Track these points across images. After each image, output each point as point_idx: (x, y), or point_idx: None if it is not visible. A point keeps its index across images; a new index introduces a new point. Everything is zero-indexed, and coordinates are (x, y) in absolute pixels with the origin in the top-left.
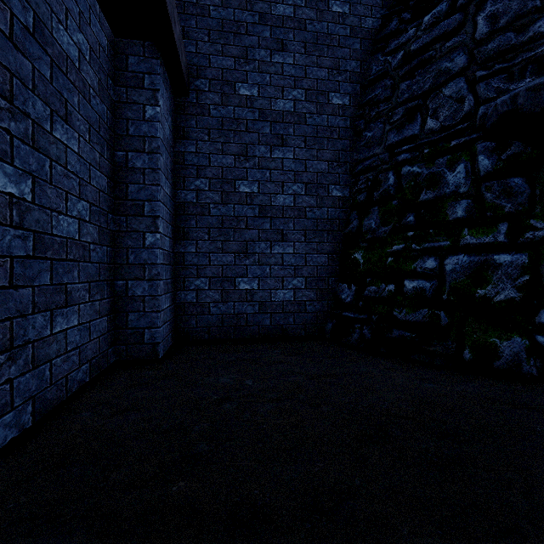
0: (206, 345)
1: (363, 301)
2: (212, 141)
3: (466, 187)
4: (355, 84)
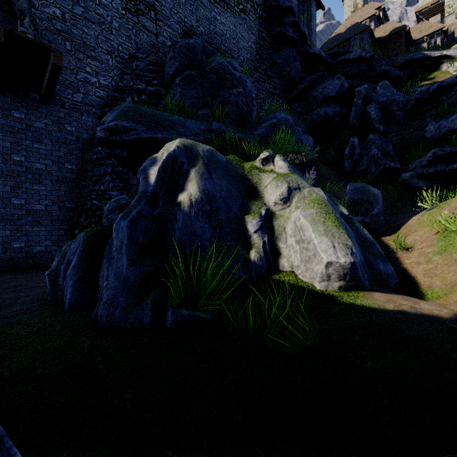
0: None
1: None
2: None
3: None
4: (79, 160)
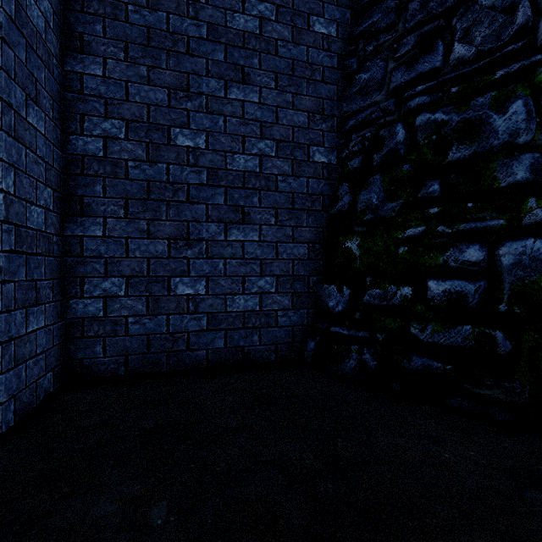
0: (114, 389)
1: (361, 311)
2: (132, 62)
3: (529, 134)
4: (345, 9)
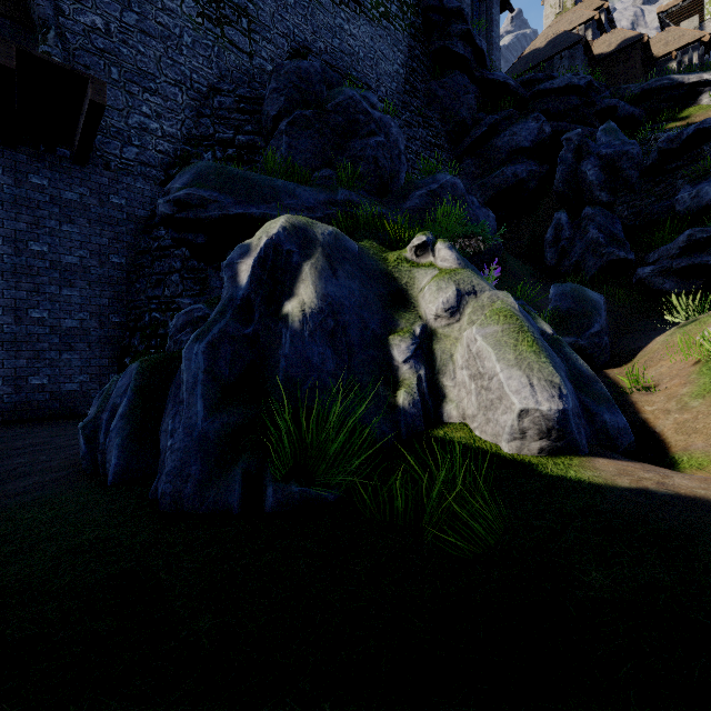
0: (1, 423)
1: None
2: (6, 281)
3: None
4: (131, 251)
